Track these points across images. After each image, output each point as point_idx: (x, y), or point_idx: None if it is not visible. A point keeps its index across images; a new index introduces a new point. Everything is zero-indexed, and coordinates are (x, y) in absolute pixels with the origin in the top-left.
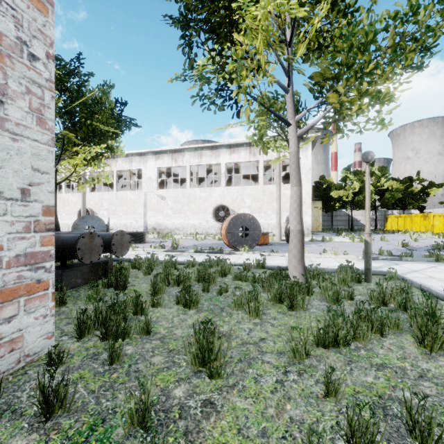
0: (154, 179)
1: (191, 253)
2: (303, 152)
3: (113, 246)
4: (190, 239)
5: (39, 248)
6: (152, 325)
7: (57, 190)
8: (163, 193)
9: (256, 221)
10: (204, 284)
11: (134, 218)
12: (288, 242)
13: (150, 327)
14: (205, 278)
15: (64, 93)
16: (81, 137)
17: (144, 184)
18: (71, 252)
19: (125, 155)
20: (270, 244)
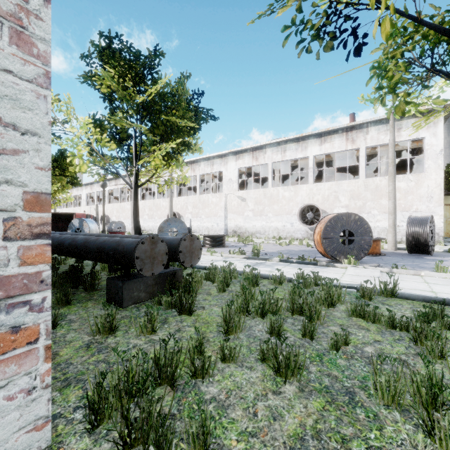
0: (234, 180)
1: (276, 262)
2: (429, 129)
3: (180, 254)
4: (272, 244)
5: (17, 269)
6: (218, 417)
7: (152, 196)
8: (243, 194)
9: (364, 223)
10: (304, 325)
11: (215, 221)
12: (411, 252)
13: (209, 439)
14: (303, 309)
15: (138, 85)
16: (158, 134)
17: (225, 186)
18: (131, 261)
19: (207, 159)
20: (382, 254)
